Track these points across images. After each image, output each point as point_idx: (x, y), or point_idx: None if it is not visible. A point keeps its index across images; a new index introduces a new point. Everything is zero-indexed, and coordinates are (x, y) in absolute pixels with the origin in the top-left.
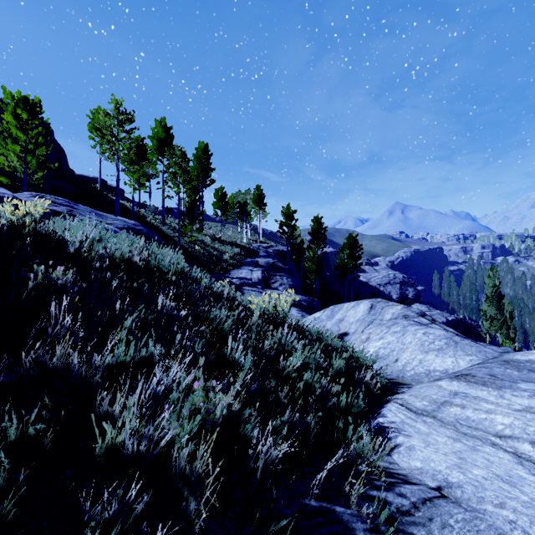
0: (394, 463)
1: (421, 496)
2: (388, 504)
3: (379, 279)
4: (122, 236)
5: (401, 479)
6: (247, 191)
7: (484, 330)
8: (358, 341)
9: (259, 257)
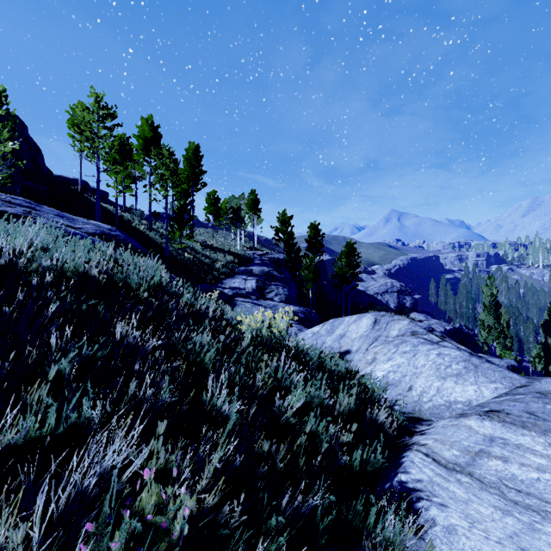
0: None
1: None
2: None
3: (377, 288)
4: (80, 243)
5: None
6: (240, 195)
7: (481, 339)
8: (363, 362)
9: (253, 266)
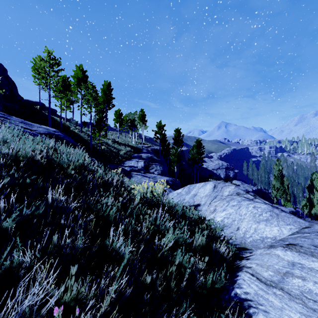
0: None
1: None
2: None
3: (213, 166)
4: (30, 139)
5: None
6: (135, 112)
7: (273, 195)
8: (208, 211)
9: (142, 153)
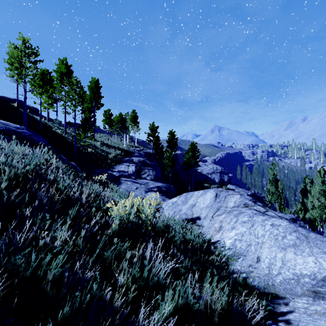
0: None
1: None
2: None
3: (208, 170)
4: None
5: None
6: (126, 113)
7: (267, 200)
8: (212, 229)
9: (134, 157)
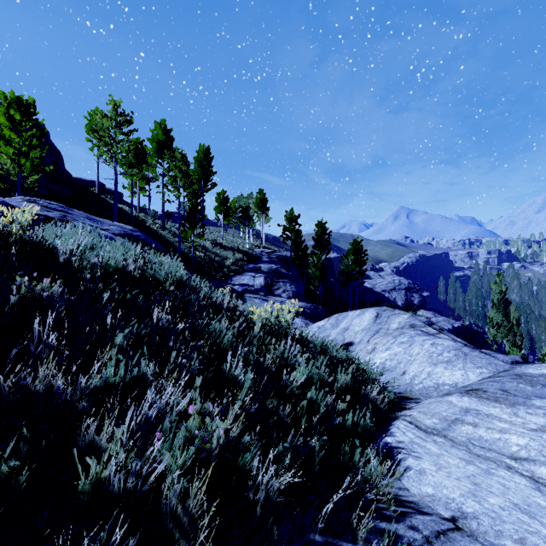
0: (403, 488)
1: (434, 528)
2: (399, 538)
3: (384, 285)
4: (117, 244)
5: (412, 508)
6: (249, 195)
7: (490, 337)
8: (363, 352)
9: (262, 263)
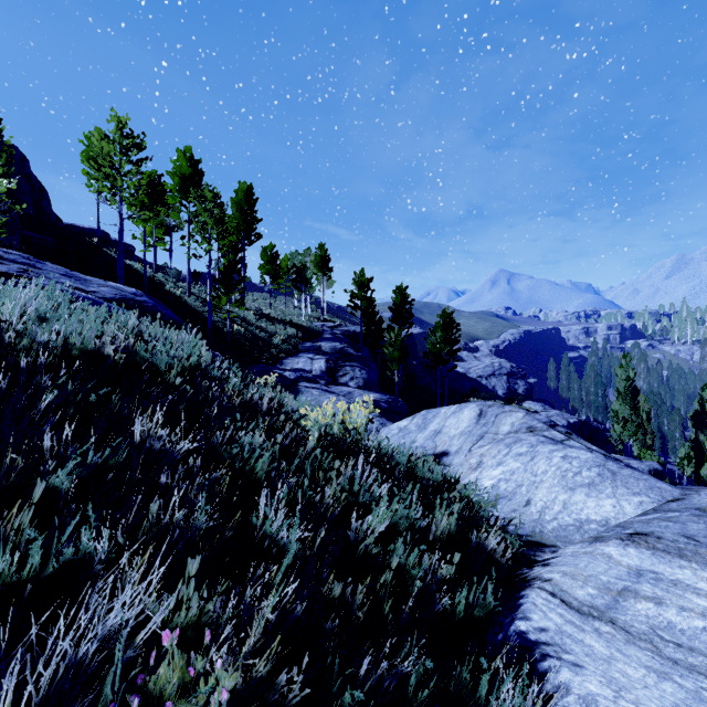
0: None
1: None
2: None
3: (481, 369)
4: (90, 312)
5: None
6: (306, 250)
7: (614, 435)
8: (465, 467)
9: (322, 341)
